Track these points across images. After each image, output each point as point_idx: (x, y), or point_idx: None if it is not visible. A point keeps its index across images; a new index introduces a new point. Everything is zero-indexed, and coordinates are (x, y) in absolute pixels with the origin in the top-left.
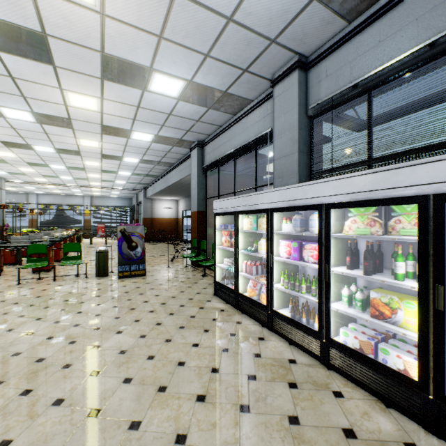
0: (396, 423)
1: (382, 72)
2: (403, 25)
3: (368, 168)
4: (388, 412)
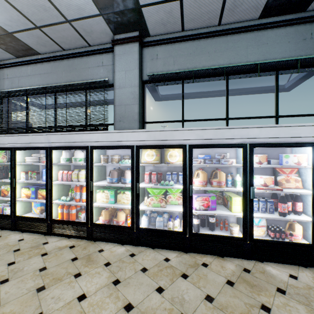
0: (0, 233)
1: (30, 89)
2: (36, 74)
3: (23, 132)
4: (0, 231)
